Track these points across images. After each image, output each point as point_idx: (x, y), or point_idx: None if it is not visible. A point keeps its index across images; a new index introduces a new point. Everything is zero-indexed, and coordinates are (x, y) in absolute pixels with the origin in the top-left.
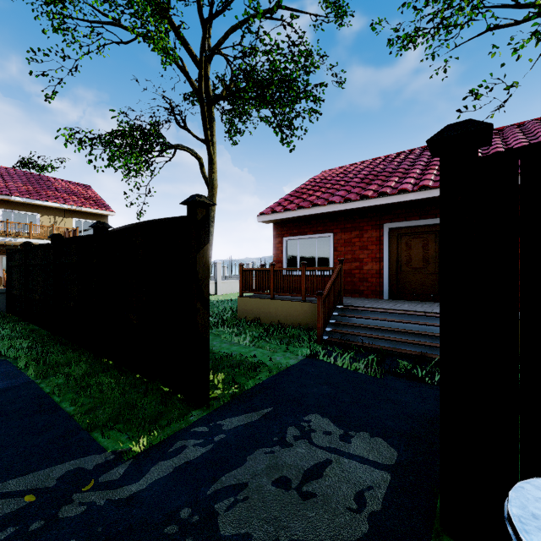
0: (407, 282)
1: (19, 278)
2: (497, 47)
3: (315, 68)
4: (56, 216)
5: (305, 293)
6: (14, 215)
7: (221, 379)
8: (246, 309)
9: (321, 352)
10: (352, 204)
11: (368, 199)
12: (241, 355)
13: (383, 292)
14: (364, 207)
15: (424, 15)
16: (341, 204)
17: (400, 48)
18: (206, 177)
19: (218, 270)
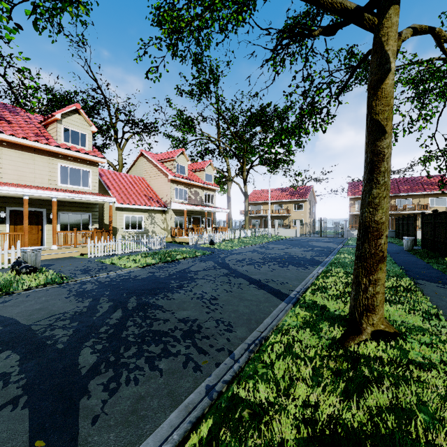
0: None
1: (397, 227)
2: None
3: None
4: (419, 198)
5: None
6: (401, 201)
7: None
8: None
9: None
10: None
11: None
12: None
13: None
14: None
15: None
16: None
17: None
18: None
19: None
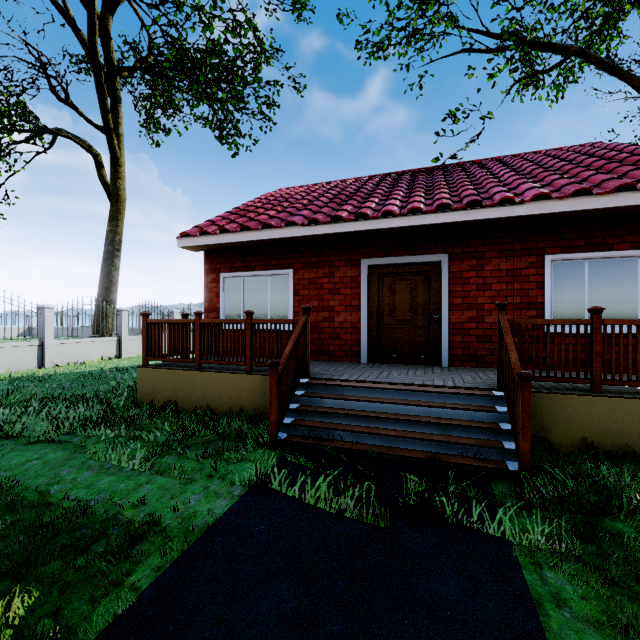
0: (391, 339)
1: None
2: (474, 69)
3: (268, 57)
4: None
5: (251, 360)
6: None
7: (20, 612)
8: (153, 388)
9: (277, 477)
10: (321, 229)
11: (343, 222)
12: (107, 509)
13: (360, 352)
14: (337, 234)
15: (397, 18)
16: (305, 227)
17: (370, 54)
18: (107, 184)
19: (123, 320)
